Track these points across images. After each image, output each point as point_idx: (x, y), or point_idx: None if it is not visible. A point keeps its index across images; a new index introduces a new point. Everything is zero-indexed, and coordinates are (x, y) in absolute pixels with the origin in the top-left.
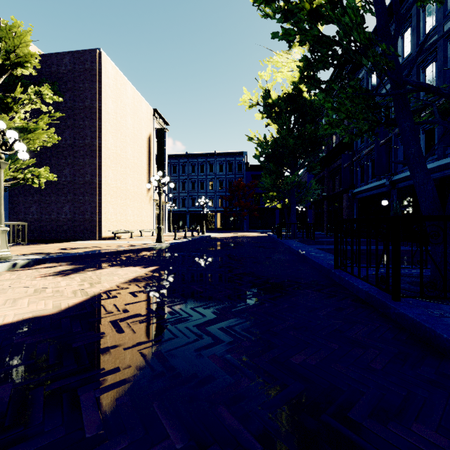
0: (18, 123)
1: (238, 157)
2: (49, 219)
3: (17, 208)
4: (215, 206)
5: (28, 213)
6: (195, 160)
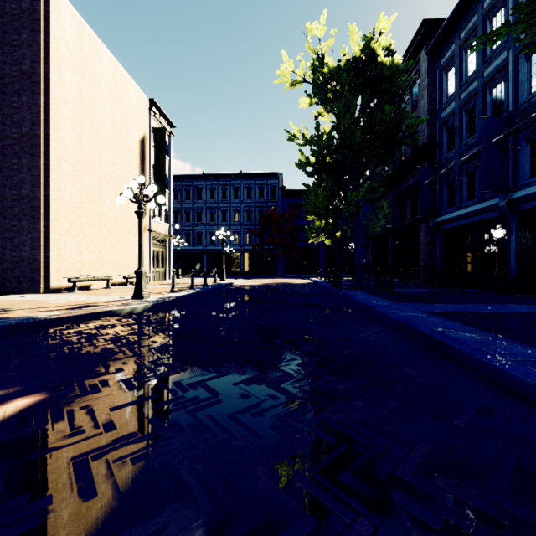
0: None
1: (271, 179)
2: None
3: None
4: (241, 243)
5: None
6: (214, 183)
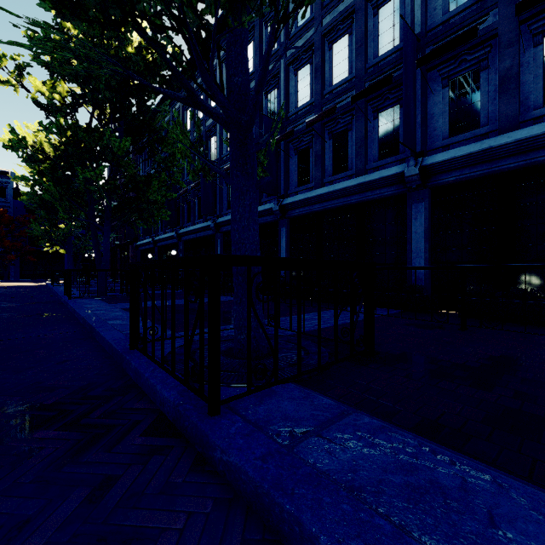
0: None
1: None
2: None
3: None
4: None
5: None
6: None
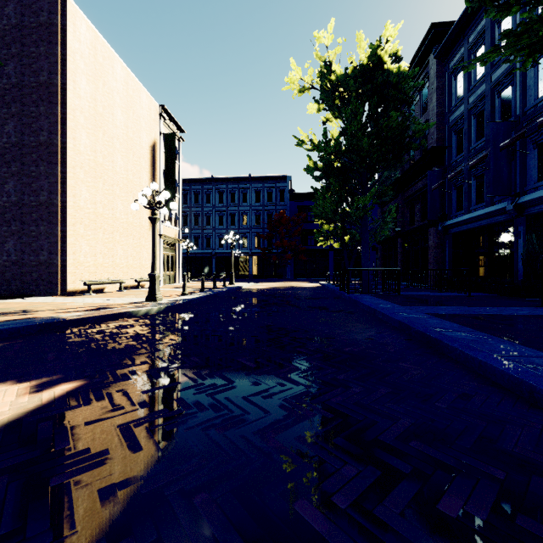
0: None
1: (279, 182)
2: None
3: None
4: (250, 247)
5: None
6: (223, 186)
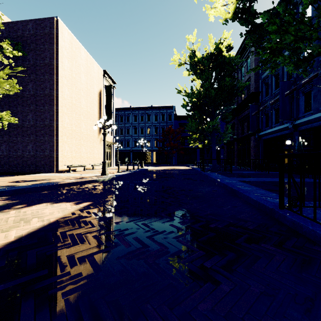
0: None
1: (168, 109)
2: (16, 156)
3: None
4: (152, 146)
5: None
6: (136, 112)
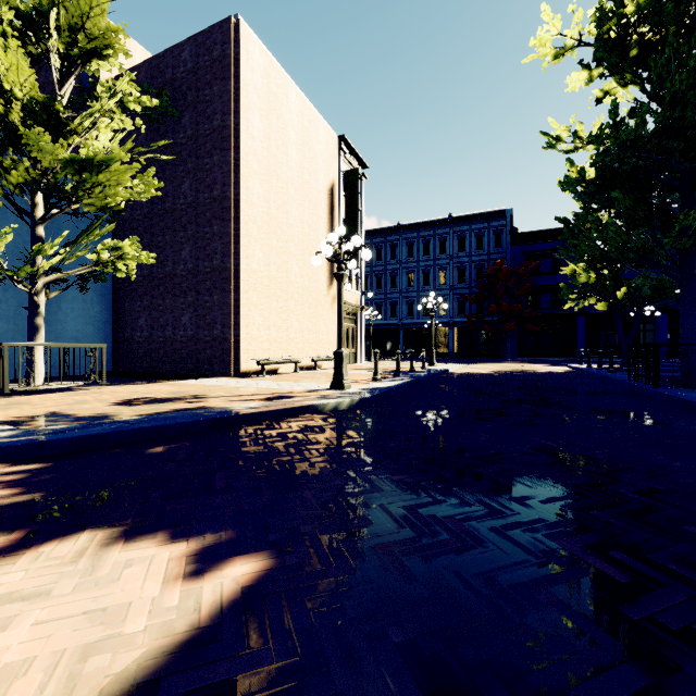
0: (83, 155)
1: (494, 220)
2: (162, 338)
3: (122, 320)
4: (450, 314)
5: (136, 328)
6: (413, 235)
